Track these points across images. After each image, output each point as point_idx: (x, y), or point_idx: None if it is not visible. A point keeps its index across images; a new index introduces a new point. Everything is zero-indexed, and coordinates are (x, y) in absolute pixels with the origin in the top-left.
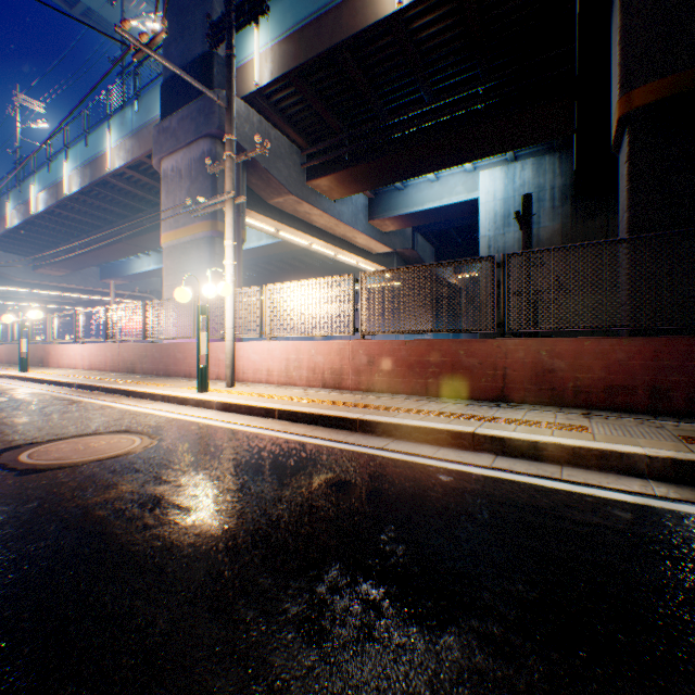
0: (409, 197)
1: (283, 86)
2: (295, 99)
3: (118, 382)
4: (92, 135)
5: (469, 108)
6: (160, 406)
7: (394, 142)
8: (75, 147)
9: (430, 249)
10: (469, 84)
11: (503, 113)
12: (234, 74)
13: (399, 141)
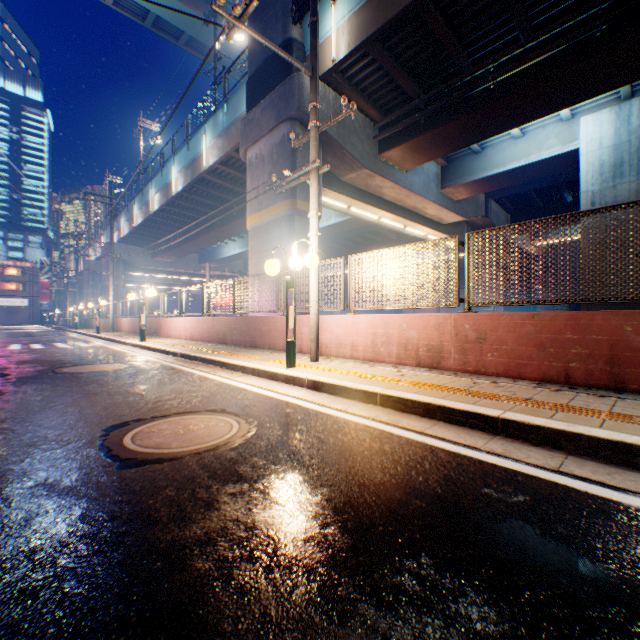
0: (487, 159)
1: (359, 57)
2: (370, 69)
3: (213, 353)
4: (192, 140)
5: (582, 35)
6: (250, 380)
7: (479, 96)
8: (180, 153)
9: (504, 215)
10: (580, 7)
11: (632, 31)
12: (317, 40)
13: (484, 94)
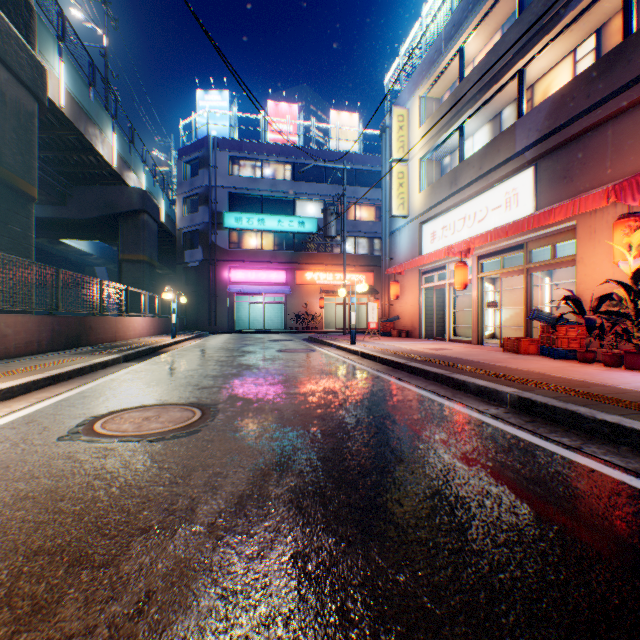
0: None
1: None
2: None
3: None
4: None
5: None
6: None
7: None
8: None
9: None
10: None
11: None
12: None
13: None
